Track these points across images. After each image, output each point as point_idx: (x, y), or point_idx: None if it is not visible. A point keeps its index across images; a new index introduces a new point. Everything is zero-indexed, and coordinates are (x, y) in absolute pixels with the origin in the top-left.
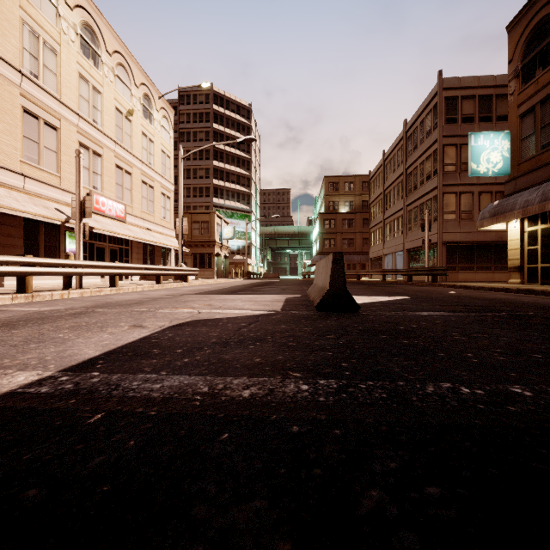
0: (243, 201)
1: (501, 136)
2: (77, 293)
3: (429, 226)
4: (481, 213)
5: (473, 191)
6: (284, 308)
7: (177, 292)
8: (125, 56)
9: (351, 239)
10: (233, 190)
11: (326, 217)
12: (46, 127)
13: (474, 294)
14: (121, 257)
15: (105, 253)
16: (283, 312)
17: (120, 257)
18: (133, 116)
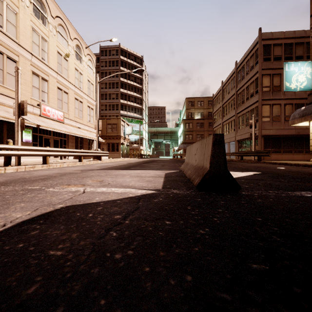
0: (138, 112)
1: (305, 64)
2: (13, 169)
3: (254, 125)
4: (292, 115)
5: (281, 103)
6: (165, 186)
7: (88, 168)
8: (64, 20)
9: (201, 134)
10: (132, 106)
11: (187, 122)
12: (8, 60)
13: (301, 169)
14: (61, 145)
15: (50, 142)
16: (164, 191)
17: (60, 145)
18: (69, 58)
